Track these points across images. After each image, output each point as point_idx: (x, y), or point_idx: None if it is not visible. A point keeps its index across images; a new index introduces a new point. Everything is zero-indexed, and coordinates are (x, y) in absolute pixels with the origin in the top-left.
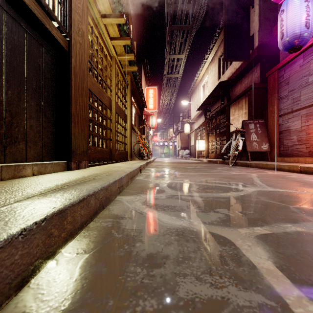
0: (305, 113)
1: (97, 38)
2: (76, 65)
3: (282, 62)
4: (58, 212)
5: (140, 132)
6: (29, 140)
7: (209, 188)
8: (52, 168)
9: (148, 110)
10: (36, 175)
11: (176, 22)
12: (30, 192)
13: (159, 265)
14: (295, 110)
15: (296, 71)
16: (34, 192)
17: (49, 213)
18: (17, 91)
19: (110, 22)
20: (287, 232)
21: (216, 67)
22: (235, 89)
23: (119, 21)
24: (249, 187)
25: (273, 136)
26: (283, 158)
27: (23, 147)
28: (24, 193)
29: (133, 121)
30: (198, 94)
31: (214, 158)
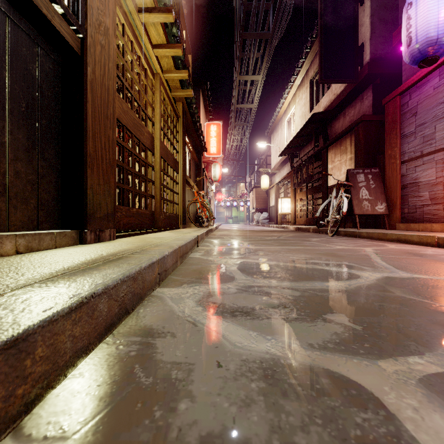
0: (443, 157)
1: (131, 44)
2: (94, 79)
3: (407, 83)
4: (7, 344)
5: (198, 186)
6: (14, 195)
7: (306, 273)
8: (52, 242)
9: (210, 156)
10: (23, 253)
11: (249, 28)
12: None
13: None
14: (426, 154)
15: (427, 95)
16: None
17: None
18: None
19: (151, 20)
20: None
21: (308, 93)
22: (335, 124)
23: (164, 19)
24: (368, 271)
25: (393, 192)
26: (408, 224)
27: (2, 208)
28: None
29: (187, 171)
30: (281, 133)
31: (305, 224)
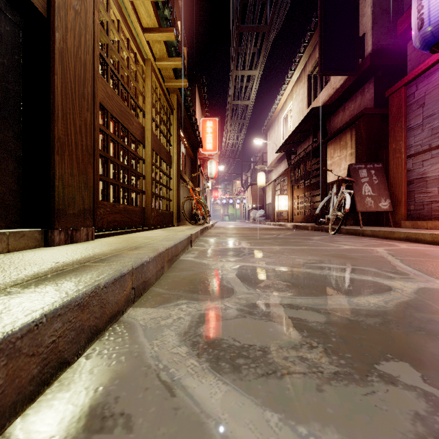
0: None
1: (118, 23)
2: (65, 48)
3: (414, 73)
4: None
5: (193, 183)
6: None
7: (321, 282)
8: (2, 244)
9: (206, 152)
10: None
11: (246, 21)
12: None
13: None
14: (435, 147)
15: (436, 85)
16: None
17: None
18: None
19: None
20: None
21: (305, 89)
22: (334, 119)
23: None
24: (397, 279)
25: (398, 188)
26: (415, 222)
27: None
28: None
29: (182, 166)
30: (277, 130)
31: (302, 221)
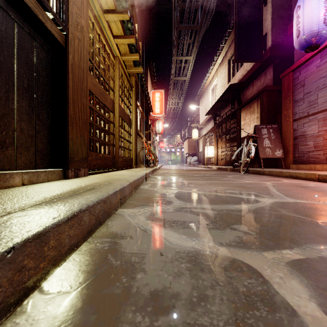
0: (323, 117)
1: (99, 36)
2: (74, 63)
3: (298, 63)
4: (35, 236)
5: (146, 137)
6: (19, 145)
7: (222, 199)
8: (45, 177)
9: (155, 115)
10: (26, 184)
11: (184, 22)
12: (8, 208)
13: (166, 310)
14: (311, 114)
15: (312, 72)
16: (13, 207)
17: (19, 240)
18: (4, 90)
19: (113, 19)
20: (323, 256)
21: (226, 69)
22: (246, 92)
23: (122, 18)
24: (266, 198)
25: (287, 141)
26: (298, 165)
27: (12, 153)
28: (1, 209)
29: (138, 126)
30: (207, 98)
31: (224, 165)
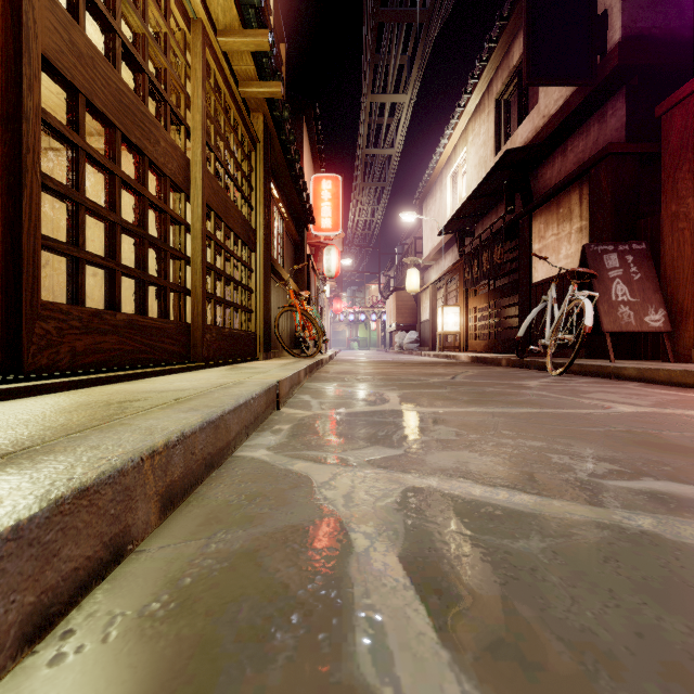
0: None
1: None
2: None
3: None
4: None
5: (298, 285)
6: None
7: None
8: None
9: (320, 233)
10: None
11: (389, 5)
12: None
13: None
14: None
15: None
16: None
17: None
18: None
19: None
20: None
21: (491, 123)
22: (545, 171)
23: None
24: None
25: (683, 287)
26: None
27: None
28: None
29: (276, 252)
30: (440, 197)
31: (486, 351)
